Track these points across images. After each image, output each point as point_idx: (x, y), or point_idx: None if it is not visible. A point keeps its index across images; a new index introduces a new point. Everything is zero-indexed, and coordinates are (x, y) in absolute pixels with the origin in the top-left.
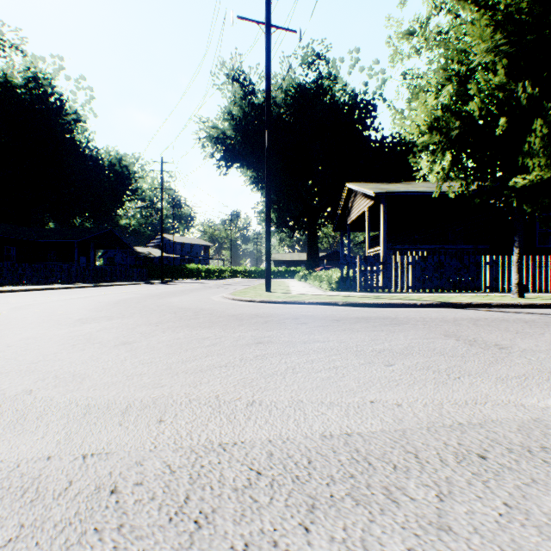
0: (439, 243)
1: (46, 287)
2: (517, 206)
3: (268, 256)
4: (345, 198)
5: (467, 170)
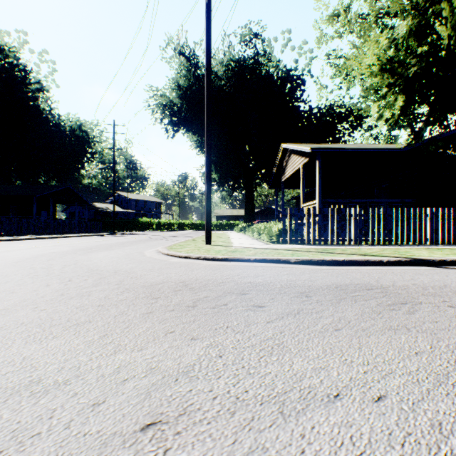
0: (365, 198)
1: None
2: None
3: (208, 207)
4: (280, 158)
5: (418, 116)
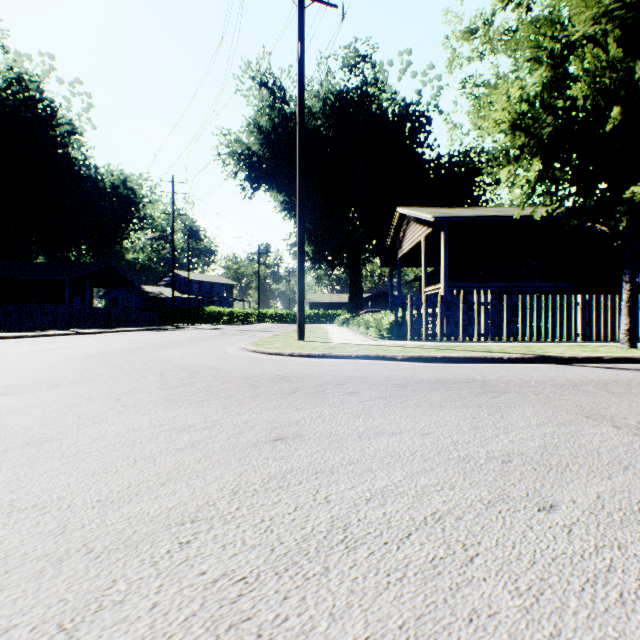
0: (509, 280)
1: (18, 334)
2: (628, 228)
3: (301, 294)
4: (396, 226)
5: (558, 182)
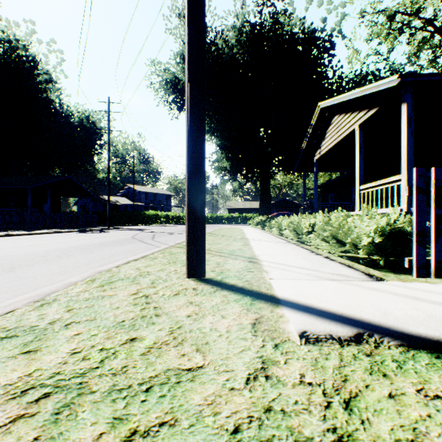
0: None
1: None
2: None
3: (194, 165)
4: (314, 126)
5: None
